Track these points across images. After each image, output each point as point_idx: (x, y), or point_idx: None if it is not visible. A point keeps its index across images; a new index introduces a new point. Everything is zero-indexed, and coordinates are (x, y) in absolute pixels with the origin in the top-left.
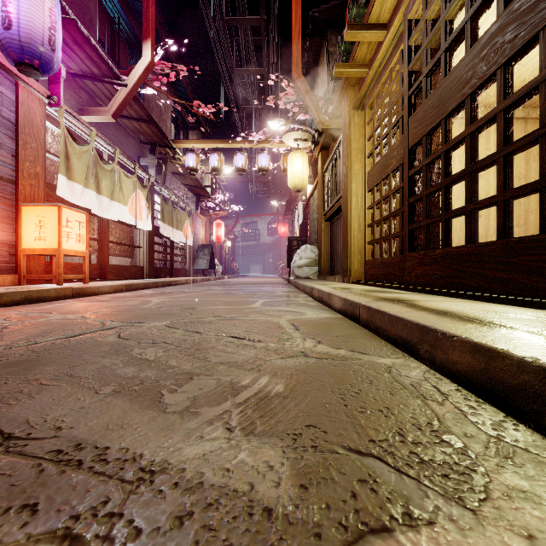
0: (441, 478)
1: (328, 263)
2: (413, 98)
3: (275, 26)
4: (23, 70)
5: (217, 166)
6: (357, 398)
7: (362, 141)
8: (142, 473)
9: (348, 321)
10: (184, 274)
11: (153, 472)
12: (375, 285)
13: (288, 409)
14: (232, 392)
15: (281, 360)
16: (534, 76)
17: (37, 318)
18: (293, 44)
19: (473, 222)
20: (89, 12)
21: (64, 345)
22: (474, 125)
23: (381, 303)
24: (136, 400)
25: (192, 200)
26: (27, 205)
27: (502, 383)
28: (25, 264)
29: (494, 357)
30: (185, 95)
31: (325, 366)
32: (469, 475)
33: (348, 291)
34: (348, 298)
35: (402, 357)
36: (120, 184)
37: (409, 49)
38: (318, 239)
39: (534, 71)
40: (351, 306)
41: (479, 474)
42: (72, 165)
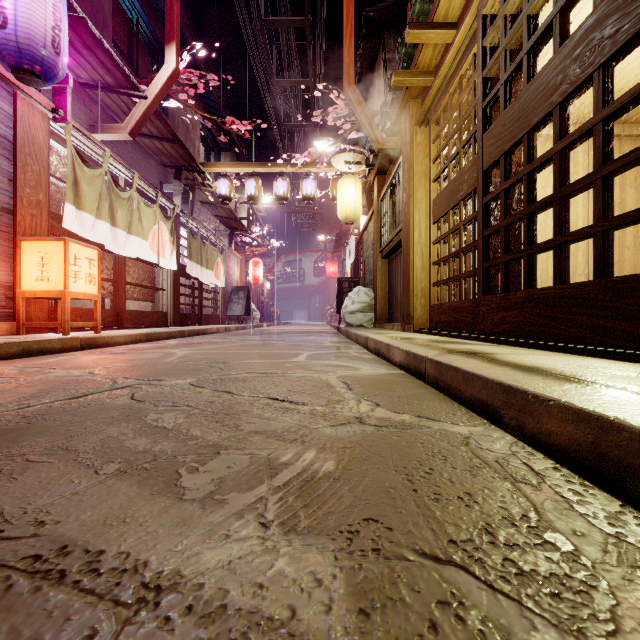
0: (550, 598)
1: (386, 308)
2: (488, 110)
3: (323, 29)
4: (21, 77)
5: (255, 194)
6: (428, 480)
7: (426, 163)
8: (145, 590)
9: (411, 378)
10: (215, 321)
11: (160, 589)
12: (443, 334)
13: (341, 496)
14: (269, 472)
15: (330, 428)
16: (631, 85)
17: (36, 375)
18: (344, 49)
19: (564, 258)
20: (102, 10)
21: (63, 409)
22: (565, 141)
23: (452, 356)
24: (145, 483)
25: (225, 234)
26: (27, 239)
27: (617, 462)
28: (24, 309)
29: (606, 428)
30: (216, 111)
31: (386, 436)
32: (588, 594)
33: (410, 341)
34: (411, 350)
35: (481, 425)
36: (139, 215)
37: (483, 52)
38: (374, 280)
39: (631, 79)
40: (415, 360)
41: (600, 593)
42: (81, 192)
